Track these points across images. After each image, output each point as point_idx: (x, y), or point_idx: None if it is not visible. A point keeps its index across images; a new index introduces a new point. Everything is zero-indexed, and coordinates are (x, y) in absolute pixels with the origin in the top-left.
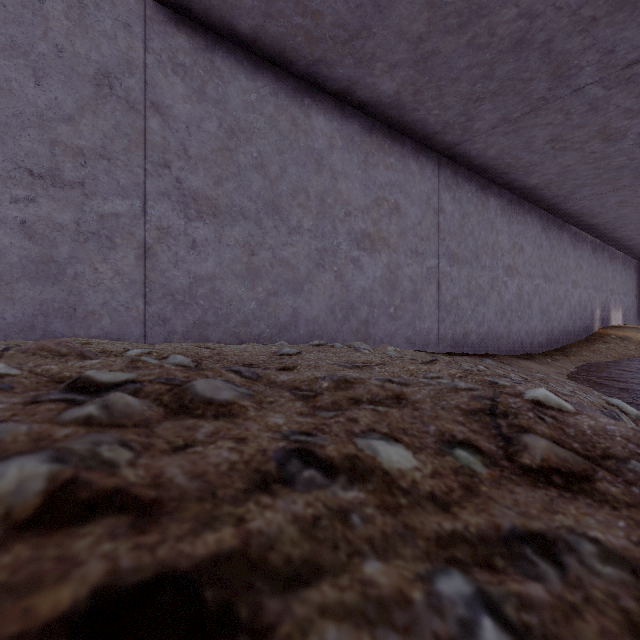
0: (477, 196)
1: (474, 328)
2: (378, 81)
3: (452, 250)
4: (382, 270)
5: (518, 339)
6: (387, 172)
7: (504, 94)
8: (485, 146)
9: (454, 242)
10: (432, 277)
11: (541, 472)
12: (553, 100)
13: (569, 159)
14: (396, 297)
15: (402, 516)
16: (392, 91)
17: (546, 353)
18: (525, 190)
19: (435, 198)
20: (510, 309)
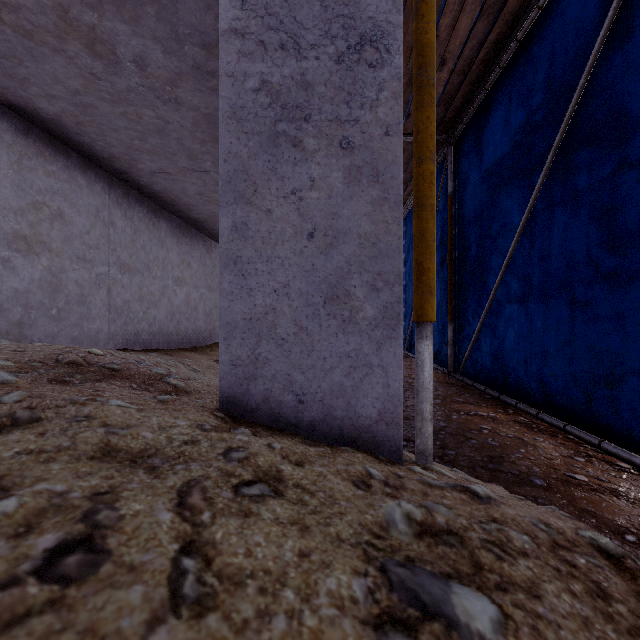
0: (149, 217)
1: (146, 328)
2: (34, 98)
3: (124, 260)
4: (42, 273)
5: (186, 336)
6: (48, 179)
7: (158, 155)
8: (151, 182)
9: (126, 253)
10: (102, 283)
11: (62, 365)
12: (193, 171)
13: (214, 209)
14: (60, 299)
15: (5, 369)
16: (52, 112)
17: (209, 346)
18: (190, 220)
19: (106, 212)
20: (179, 312)
